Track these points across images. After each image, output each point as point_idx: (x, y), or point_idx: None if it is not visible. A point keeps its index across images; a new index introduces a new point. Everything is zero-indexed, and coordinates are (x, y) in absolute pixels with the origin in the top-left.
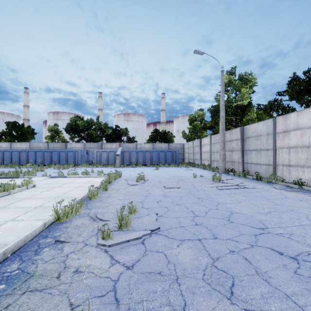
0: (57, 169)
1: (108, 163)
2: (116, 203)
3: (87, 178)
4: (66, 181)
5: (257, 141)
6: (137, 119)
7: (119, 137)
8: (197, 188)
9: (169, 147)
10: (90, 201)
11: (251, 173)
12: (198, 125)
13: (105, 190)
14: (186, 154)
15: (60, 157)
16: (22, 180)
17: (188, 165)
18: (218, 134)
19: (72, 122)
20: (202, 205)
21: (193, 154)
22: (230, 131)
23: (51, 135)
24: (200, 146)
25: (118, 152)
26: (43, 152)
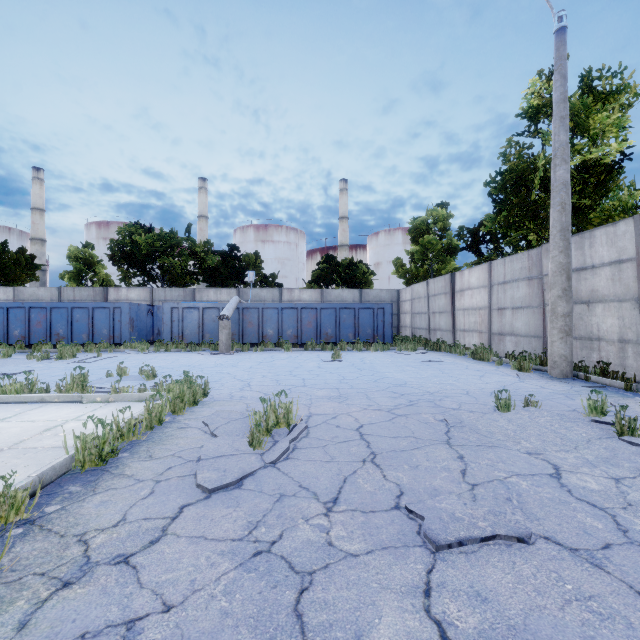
0: (36, 360)
1: (201, 338)
2: None
3: (68, 404)
4: None
5: None
6: (285, 238)
7: (238, 273)
8: None
9: (362, 300)
10: None
11: None
12: (434, 242)
13: None
14: (405, 315)
15: (72, 324)
16: None
17: (420, 347)
18: (521, 253)
19: (123, 237)
20: None
21: (428, 316)
22: (582, 237)
23: (74, 271)
24: (453, 293)
25: (226, 309)
26: (29, 311)
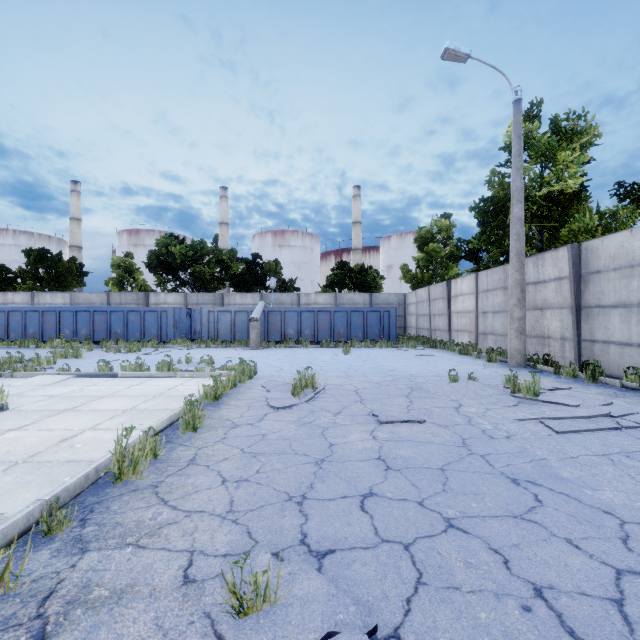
0: (113, 353)
1: (233, 337)
2: (204, 509)
3: (168, 378)
4: (108, 388)
5: (628, 280)
6: (301, 242)
7: (260, 279)
8: (479, 426)
9: (372, 303)
10: (115, 488)
11: (608, 368)
12: (438, 250)
13: (191, 429)
14: (411, 317)
15: (127, 325)
16: (0, 384)
17: (420, 344)
18: (498, 267)
19: (161, 248)
20: (561, 538)
21: (430, 318)
22: (537, 258)
23: (117, 278)
24: (449, 298)
25: (255, 312)
26: (93, 314)
